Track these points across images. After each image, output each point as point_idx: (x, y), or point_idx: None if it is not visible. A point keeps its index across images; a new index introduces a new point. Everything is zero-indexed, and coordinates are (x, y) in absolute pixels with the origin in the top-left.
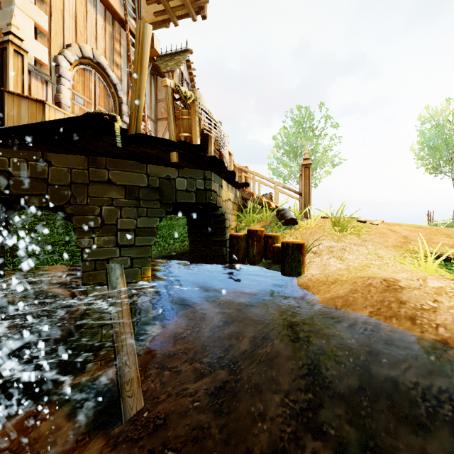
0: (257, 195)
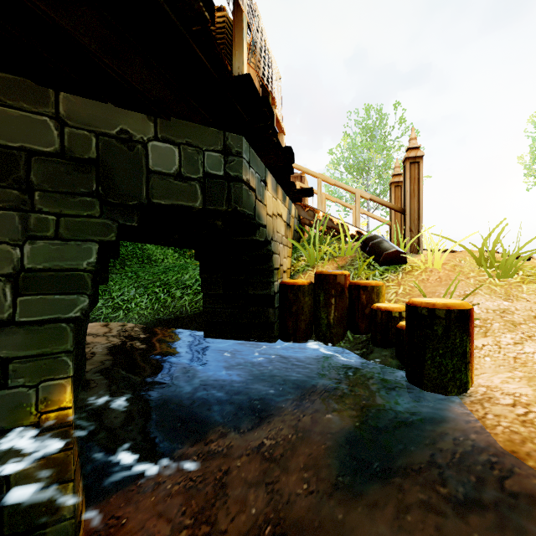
0: (325, 213)
